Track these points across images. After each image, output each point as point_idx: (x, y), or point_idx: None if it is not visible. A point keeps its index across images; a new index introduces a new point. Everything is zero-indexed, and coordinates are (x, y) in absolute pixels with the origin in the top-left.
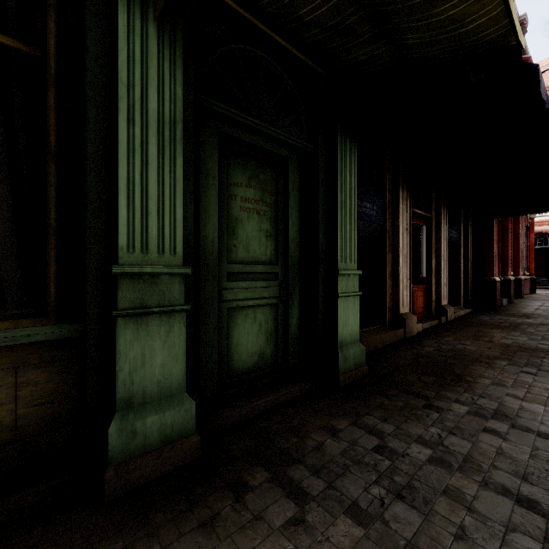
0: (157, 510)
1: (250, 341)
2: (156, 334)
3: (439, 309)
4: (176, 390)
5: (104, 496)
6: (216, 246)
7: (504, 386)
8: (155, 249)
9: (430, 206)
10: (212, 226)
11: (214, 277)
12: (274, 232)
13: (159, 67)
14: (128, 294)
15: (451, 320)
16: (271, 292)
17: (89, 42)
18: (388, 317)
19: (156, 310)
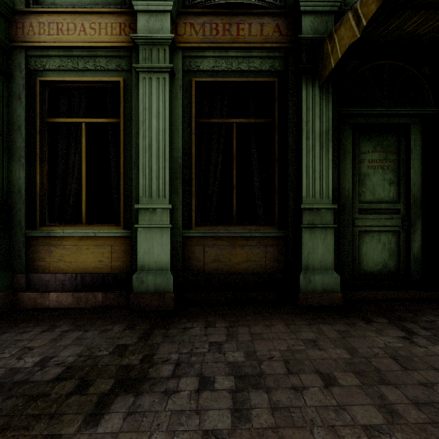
0: (323, 314)
1: (375, 254)
2: (319, 238)
3: None
4: (328, 268)
5: (298, 303)
6: (350, 193)
7: None
8: (318, 196)
9: None
10: (347, 181)
11: (349, 211)
12: (396, 179)
13: (320, 106)
14: (306, 218)
15: None
16: (393, 222)
17: (289, 108)
18: None
19: (319, 226)
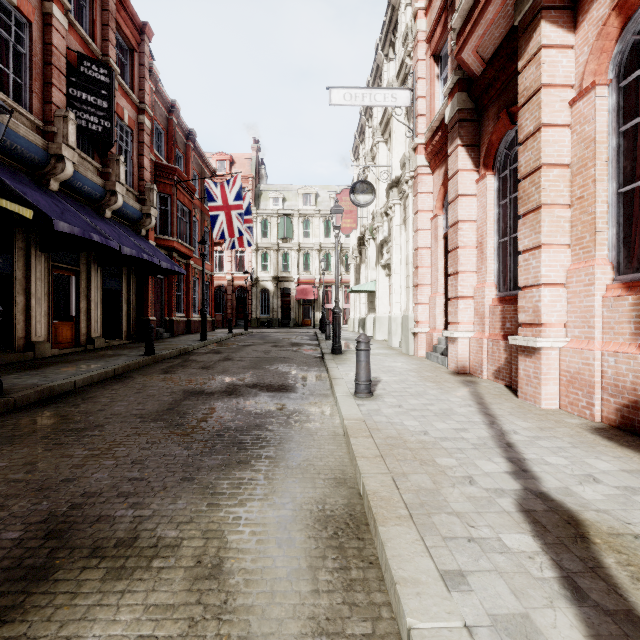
0: None
1: None
2: None
3: (90, 340)
4: None
5: None
6: None
7: (61, 367)
8: None
9: (80, 261)
10: None
11: None
12: None
13: None
14: None
15: (100, 347)
16: None
17: None
18: (20, 345)
19: None
